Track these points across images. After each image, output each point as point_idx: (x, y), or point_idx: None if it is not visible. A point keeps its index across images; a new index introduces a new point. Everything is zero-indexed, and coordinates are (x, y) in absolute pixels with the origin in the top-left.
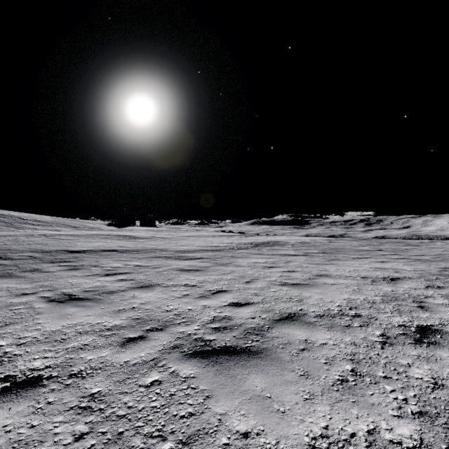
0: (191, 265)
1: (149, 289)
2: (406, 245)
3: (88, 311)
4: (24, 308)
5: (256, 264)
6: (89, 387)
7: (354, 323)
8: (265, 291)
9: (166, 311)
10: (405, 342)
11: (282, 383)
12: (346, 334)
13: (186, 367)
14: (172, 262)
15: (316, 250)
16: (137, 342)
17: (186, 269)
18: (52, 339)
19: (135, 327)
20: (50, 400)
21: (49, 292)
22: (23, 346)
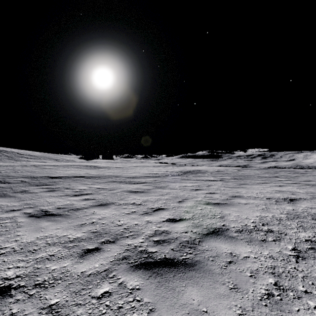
0: (137, 188)
1: (105, 207)
2: (295, 173)
3: (57, 225)
4: (9, 222)
5: (185, 187)
6: (49, 298)
7: (268, 237)
8: (194, 209)
9: (118, 225)
10: (314, 256)
11: (215, 296)
12: (263, 248)
13: (132, 279)
14: (123, 186)
15: (229, 176)
16: (93, 253)
17: (134, 191)
18: (26, 250)
19: (93, 240)
20: (14, 311)
21: (31, 209)
22: (2, 256)
